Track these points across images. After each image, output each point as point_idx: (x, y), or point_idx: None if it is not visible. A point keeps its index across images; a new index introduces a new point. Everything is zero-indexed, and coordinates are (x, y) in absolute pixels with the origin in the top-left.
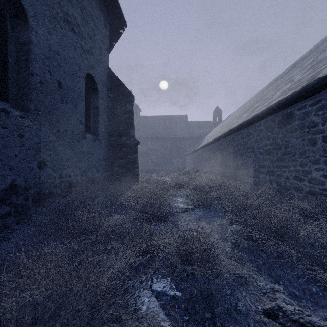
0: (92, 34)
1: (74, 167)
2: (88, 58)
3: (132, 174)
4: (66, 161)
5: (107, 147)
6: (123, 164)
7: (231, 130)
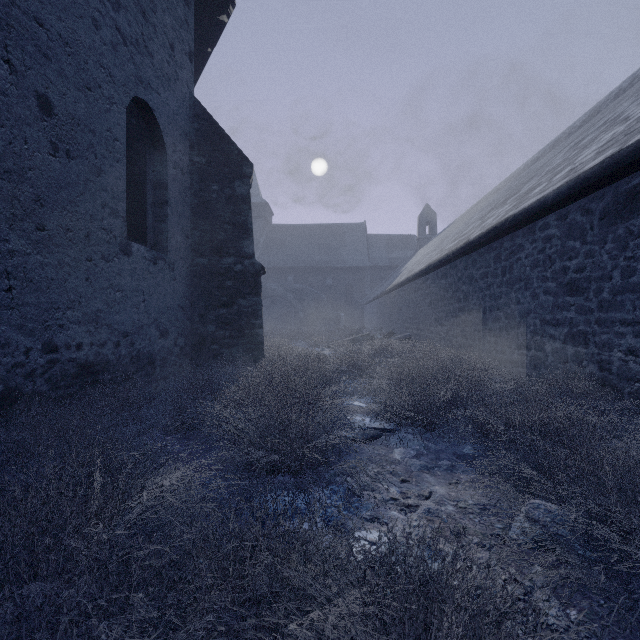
0: (147, 6)
1: (95, 324)
2: (136, 60)
3: (247, 341)
4: (67, 309)
5: (188, 279)
6: (227, 319)
7: (469, 242)
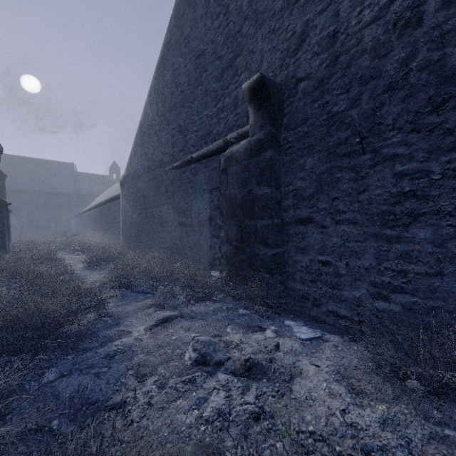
0: None
1: None
2: None
3: None
4: None
5: None
6: None
7: (96, 205)
